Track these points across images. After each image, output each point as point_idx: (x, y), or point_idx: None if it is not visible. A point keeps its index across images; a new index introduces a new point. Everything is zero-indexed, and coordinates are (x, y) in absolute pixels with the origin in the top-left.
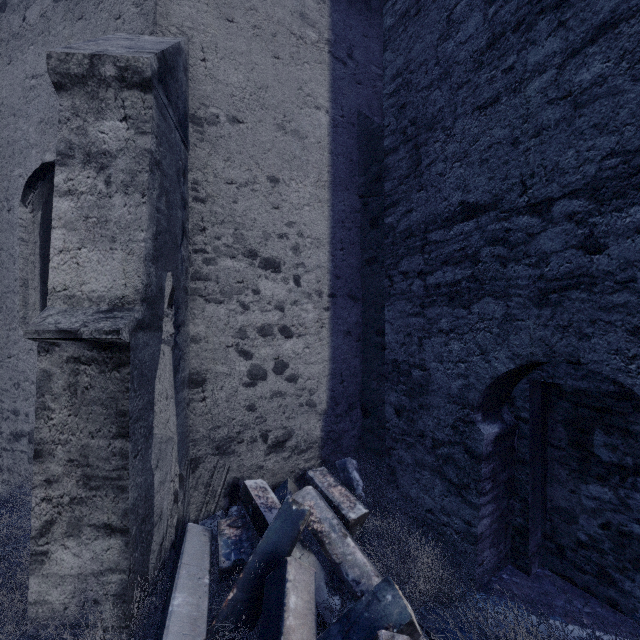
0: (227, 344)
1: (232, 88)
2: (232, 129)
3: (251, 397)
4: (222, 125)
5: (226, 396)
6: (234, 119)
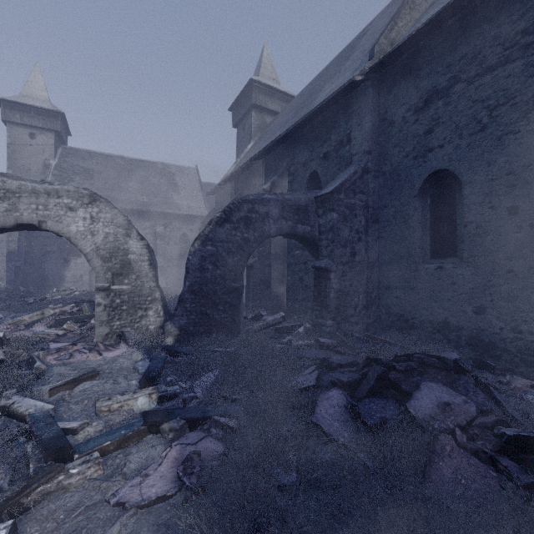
0: (1, 267)
1: (2, 237)
2: (2, 242)
3: (5, 274)
4: (0, 241)
5: (1, 274)
6: (2, 240)
